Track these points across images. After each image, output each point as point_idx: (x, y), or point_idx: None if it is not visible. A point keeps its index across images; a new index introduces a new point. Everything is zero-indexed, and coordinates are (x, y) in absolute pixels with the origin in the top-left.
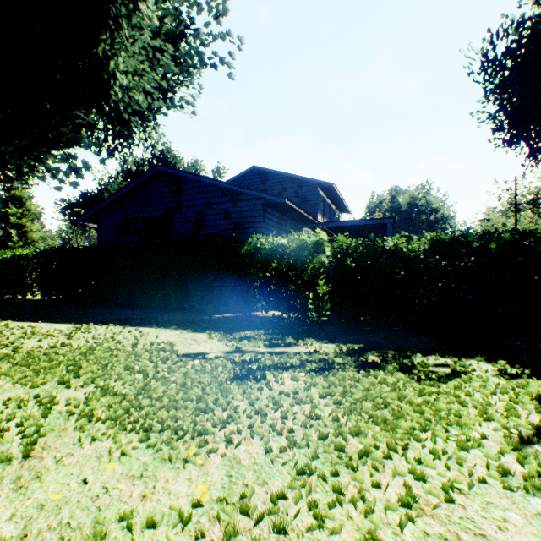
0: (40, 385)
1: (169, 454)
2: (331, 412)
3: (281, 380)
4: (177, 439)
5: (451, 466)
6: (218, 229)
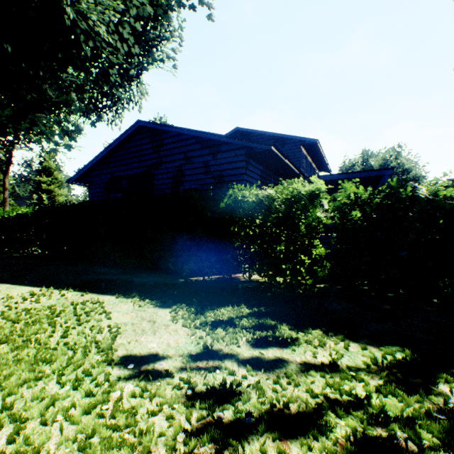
0: None
1: None
2: None
3: None
4: None
5: None
6: (198, 184)
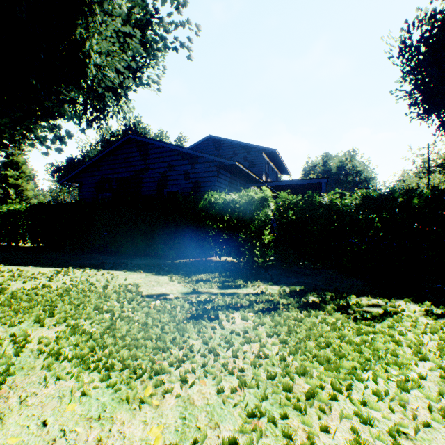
0: (18, 323)
1: (127, 395)
2: (278, 351)
3: (233, 320)
4: (136, 379)
5: (395, 408)
6: (179, 187)
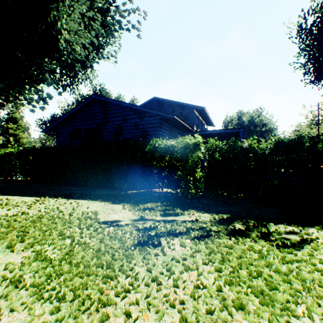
0: None
1: None
2: (215, 281)
3: (173, 246)
4: (83, 312)
5: None
6: (131, 135)
